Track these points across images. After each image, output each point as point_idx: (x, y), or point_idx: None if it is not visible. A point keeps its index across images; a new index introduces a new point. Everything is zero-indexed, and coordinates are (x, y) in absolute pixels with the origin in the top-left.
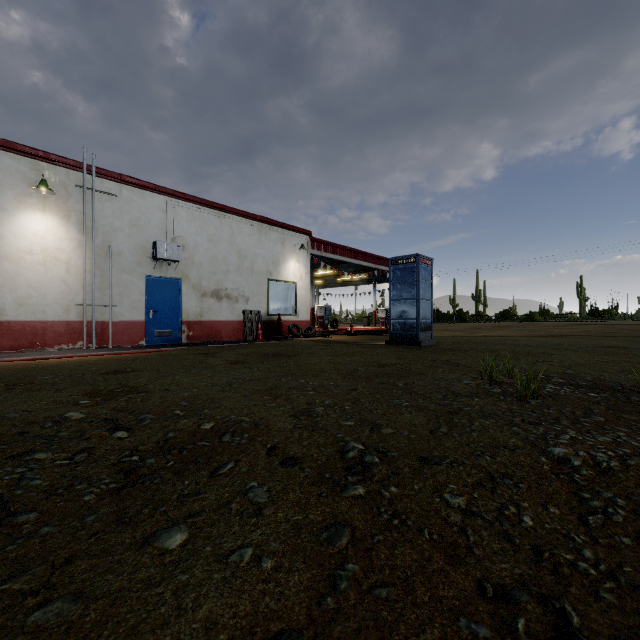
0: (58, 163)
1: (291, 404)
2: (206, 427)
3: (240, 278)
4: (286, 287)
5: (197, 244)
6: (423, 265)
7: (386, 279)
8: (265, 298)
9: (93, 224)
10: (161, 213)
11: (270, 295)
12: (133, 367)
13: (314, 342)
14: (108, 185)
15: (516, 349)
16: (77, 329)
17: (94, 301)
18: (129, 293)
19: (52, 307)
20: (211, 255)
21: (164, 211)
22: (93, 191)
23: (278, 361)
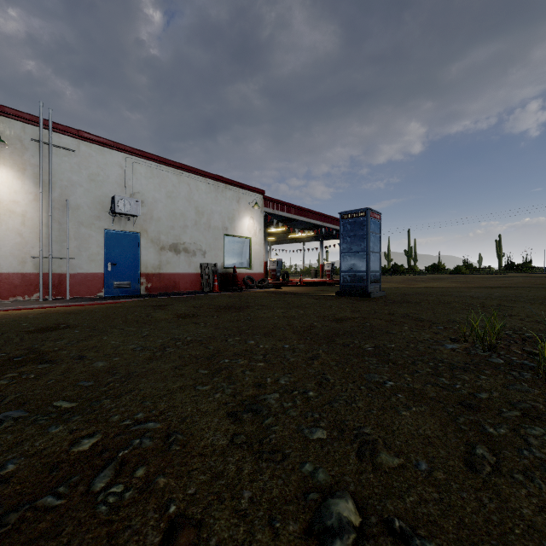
0: (13, 116)
1: (232, 386)
2: (82, 446)
3: (197, 233)
4: (241, 242)
5: (156, 200)
6: (372, 219)
7: (331, 236)
8: (221, 252)
9: (50, 178)
10: (120, 169)
11: (226, 249)
12: (70, 322)
13: (267, 293)
14: (66, 140)
15: (468, 301)
16: (33, 281)
17: (51, 253)
18: (87, 246)
19: (7, 259)
20: (169, 211)
21: (123, 168)
22: (50, 145)
23: (229, 314)
